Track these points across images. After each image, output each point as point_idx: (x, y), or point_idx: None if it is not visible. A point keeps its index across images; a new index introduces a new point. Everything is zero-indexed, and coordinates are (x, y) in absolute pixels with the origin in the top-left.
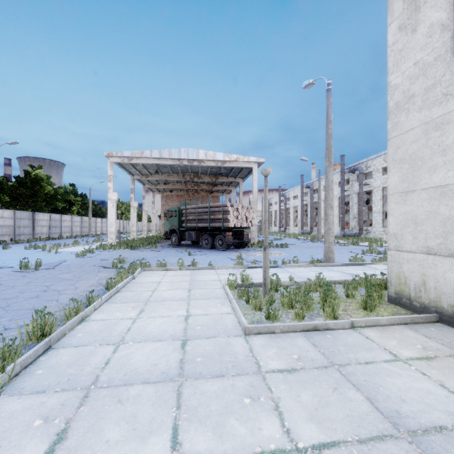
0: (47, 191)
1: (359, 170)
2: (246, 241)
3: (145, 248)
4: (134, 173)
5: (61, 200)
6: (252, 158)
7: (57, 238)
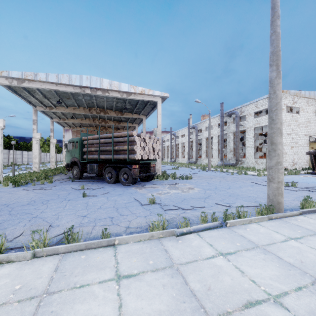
0: None
1: (236, 114)
2: (153, 174)
3: (36, 184)
4: (36, 104)
5: None
6: (157, 92)
7: None
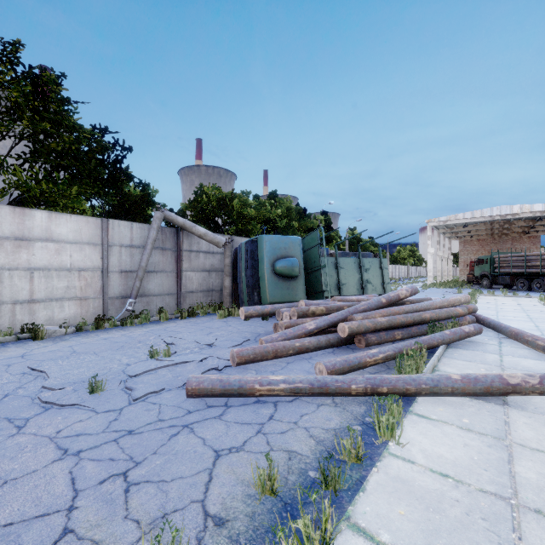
0: None
1: None
2: None
3: (460, 288)
4: (440, 228)
5: None
6: None
7: None
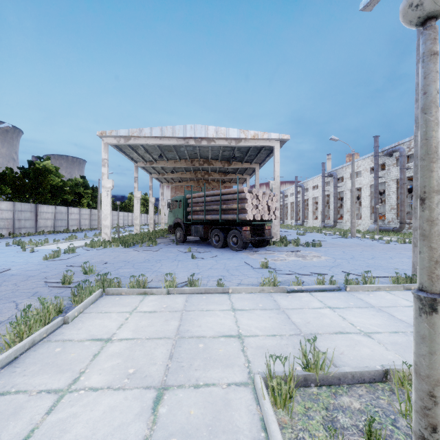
0: (56, 183)
1: (400, 152)
2: (268, 238)
3: (143, 246)
4: (137, 159)
5: (71, 192)
6: (274, 134)
7: (62, 232)
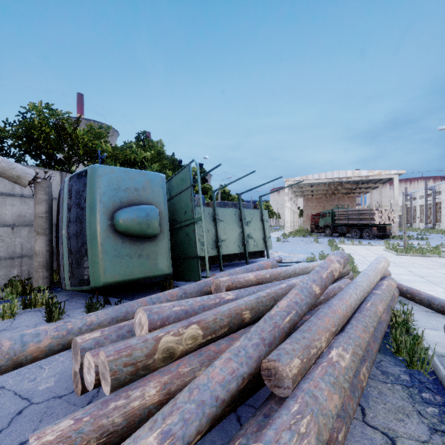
0: None
1: None
2: (388, 234)
3: (311, 237)
4: (293, 187)
5: None
6: (393, 171)
7: None
